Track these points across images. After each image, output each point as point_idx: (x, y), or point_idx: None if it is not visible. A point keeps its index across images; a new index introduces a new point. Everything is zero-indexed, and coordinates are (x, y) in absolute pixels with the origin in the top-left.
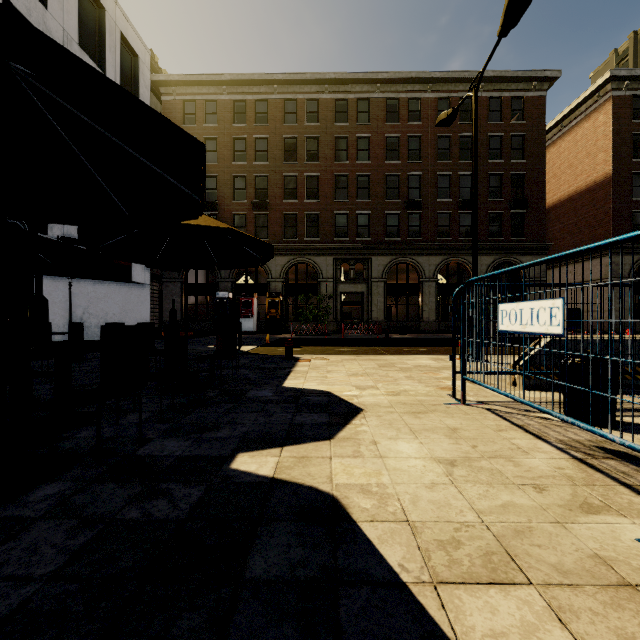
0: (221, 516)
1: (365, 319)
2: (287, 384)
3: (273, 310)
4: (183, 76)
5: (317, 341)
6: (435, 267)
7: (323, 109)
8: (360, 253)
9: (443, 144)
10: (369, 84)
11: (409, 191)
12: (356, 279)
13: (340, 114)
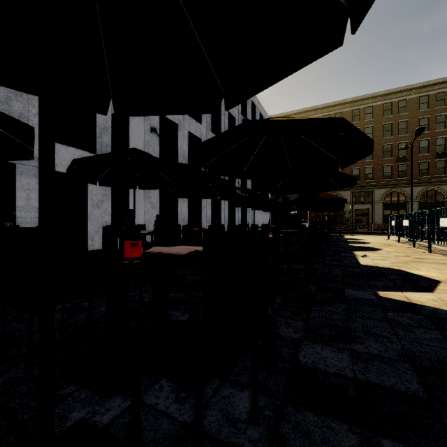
0: (349, 241)
1: (370, 223)
2: (346, 238)
3: (318, 219)
4: (274, 115)
5: (344, 232)
6: (417, 193)
7: (345, 116)
8: (367, 188)
9: (423, 122)
10: (372, 98)
11: (399, 152)
12: (364, 199)
13: (354, 114)
